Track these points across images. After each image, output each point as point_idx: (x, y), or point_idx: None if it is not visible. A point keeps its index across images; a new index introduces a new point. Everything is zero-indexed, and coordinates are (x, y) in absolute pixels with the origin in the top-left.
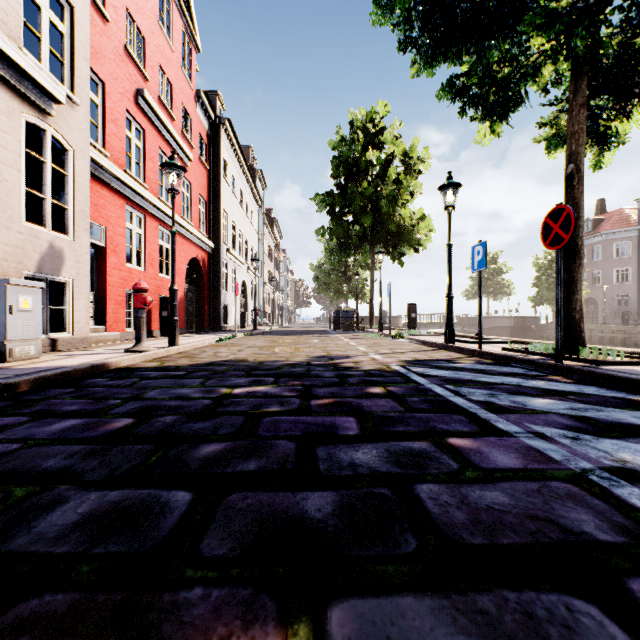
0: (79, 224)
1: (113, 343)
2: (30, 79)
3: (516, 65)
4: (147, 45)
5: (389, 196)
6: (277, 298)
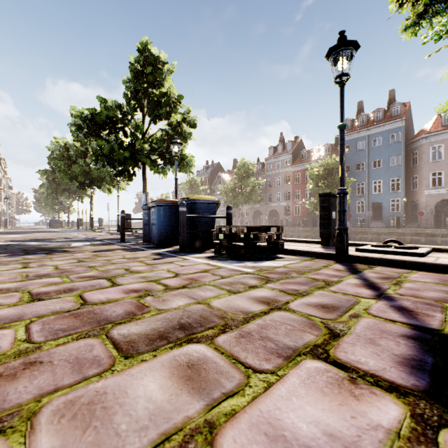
0: None
1: None
2: None
3: None
4: None
5: None
6: (3, 209)
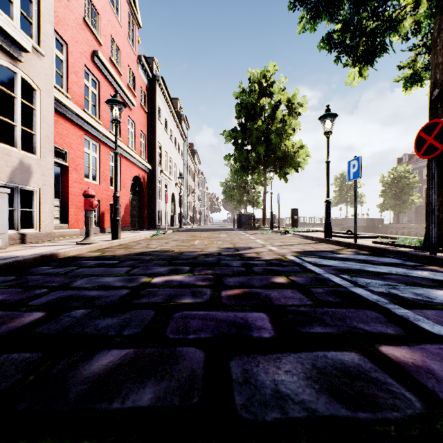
0: (44, 146)
1: (73, 237)
2: (2, 31)
3: (382, 19)
4: (101, 19)
5: (277, 131)
6: (197, 206)
